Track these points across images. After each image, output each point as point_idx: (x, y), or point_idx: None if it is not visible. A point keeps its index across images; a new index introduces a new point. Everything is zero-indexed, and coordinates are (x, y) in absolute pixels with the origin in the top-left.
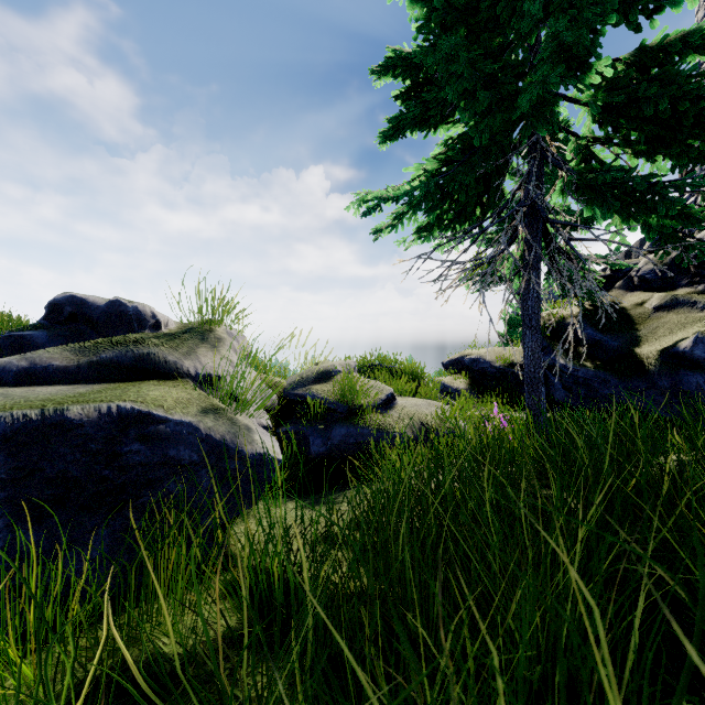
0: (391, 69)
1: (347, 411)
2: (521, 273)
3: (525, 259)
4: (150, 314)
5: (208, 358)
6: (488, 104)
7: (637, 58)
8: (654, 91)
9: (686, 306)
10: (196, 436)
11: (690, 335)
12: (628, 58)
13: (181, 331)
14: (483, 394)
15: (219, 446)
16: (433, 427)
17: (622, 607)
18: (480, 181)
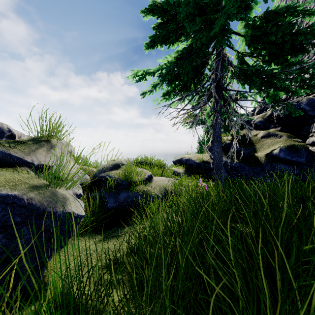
0: (150, 12)
1: (127, 184)
2: (210, 118)
3: (215, 109)
4: (6, 129)
5: (43, 155)
6: (200, 26)
7: (265, 16)
8: (274, 29)
9: (274, 136)
10: (19, 204)
11: (277, 148)
12: (260, 16)
13: (28, 140)
14: (191, 175)
15: (38, 210)
16: (171, 191)
17: (308, 313)
18: (193, 71)
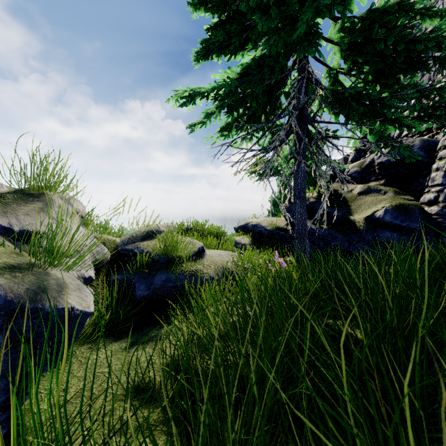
0: (202, 6)
1: (167, 261)
2: (289, 164)
3: (296, 150)
4: None
5: (29, 216)
6: (275, 23)
7: (368, 16)
8: (383, 34)
9: (375, 192)
10: None
11: (380, 208)
12: (361, 16)
13: (7, 192)
14: (260, 247)
15: (10, 306)
16: (232, 271)
17: None
18: (265, 94)
